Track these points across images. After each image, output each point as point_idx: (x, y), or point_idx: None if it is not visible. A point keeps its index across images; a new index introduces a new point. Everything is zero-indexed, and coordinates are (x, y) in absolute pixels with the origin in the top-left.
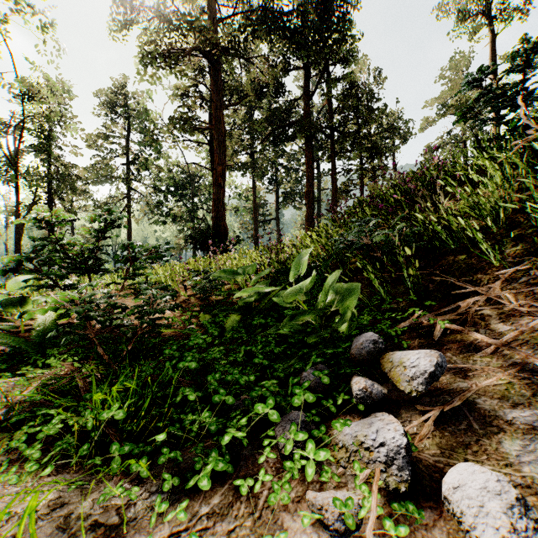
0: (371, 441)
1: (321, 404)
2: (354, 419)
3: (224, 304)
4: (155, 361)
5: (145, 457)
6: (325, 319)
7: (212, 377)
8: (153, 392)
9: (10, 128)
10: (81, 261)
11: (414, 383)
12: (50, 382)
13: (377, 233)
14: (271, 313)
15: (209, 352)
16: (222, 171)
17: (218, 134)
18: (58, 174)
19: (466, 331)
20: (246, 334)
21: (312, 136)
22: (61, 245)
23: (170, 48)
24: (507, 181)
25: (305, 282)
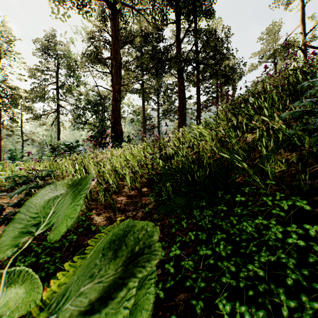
0: None
1: None
2: None
3: (73, 231)
4: None
5: None
6: None
7: None
8: None
9: None
10: None
11: None
12: None
13: None
14: None
15: None
16: (118, 89)
17: (115, 61)
18: (4, 93)
19: None
20: None
21: (182, 68)
22: None
23: None
24: None
25: None
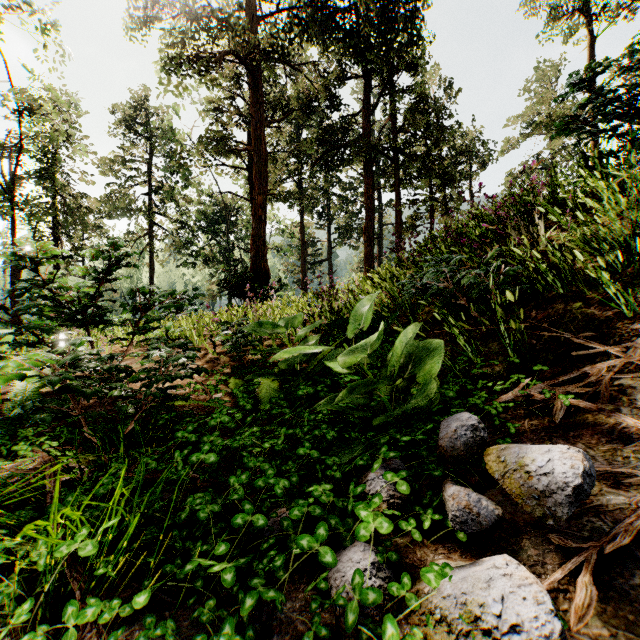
0: (493, 618)
1: (397, 523)
2: (450, 553)
3: (262, 365)
4: (162, 449)
5: (114, 633)
6: (396, 389)
7: (236, 478)
8: (144, 509)
9: (7, 150)
10: (76, 310)
11: (548, 503)
12: (14, 478)
13: (462, 273)
14: (322, 379)
15: (236, 437)
16: (263, 202)
17: (257, 156)
18: (65, 205)
19: (606, 412)
20: (289, 410)
21: (371, 160)
22: (50, 289)
23: (199, 51)
24: (632, 206)
25: (371, 339)
